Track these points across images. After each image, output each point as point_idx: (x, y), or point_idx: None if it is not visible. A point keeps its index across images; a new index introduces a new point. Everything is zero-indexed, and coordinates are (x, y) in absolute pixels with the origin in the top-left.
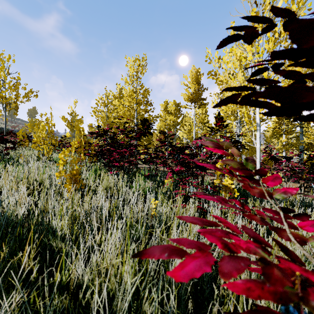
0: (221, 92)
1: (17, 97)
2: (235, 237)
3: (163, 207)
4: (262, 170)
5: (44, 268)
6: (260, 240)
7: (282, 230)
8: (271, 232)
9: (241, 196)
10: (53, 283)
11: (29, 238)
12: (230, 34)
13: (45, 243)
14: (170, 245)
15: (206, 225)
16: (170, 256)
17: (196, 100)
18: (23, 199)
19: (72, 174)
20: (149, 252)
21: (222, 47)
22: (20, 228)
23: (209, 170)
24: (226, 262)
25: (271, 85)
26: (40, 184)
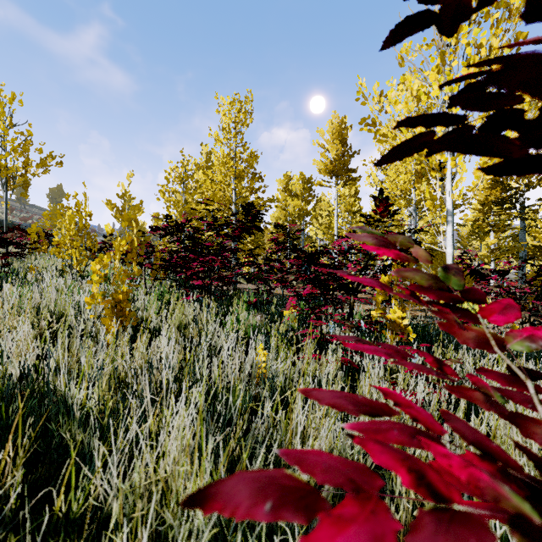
0: None
1: (27, 167)
2: (436, 447)
3: (280, 361)
4: (476, 292)
5: (47, 480)
6: (490, 450)
7: (530, 420)
8: (475, 405)
9: (419, 340)
10: (66, 509)
11: (14, 424)
12: (399, 53)
13: (53, 432)
14: (279, 474)
15: (366, 414)
16: (276, 513)
17: (338, 172)
18: (23, 347)
19: (115, 301)
20: (225, 496)
21: (394, 44)
22: (4, 403)
23: (362, 294)
24: (429, 538)
25: (501, 109)
26: (60, 319)
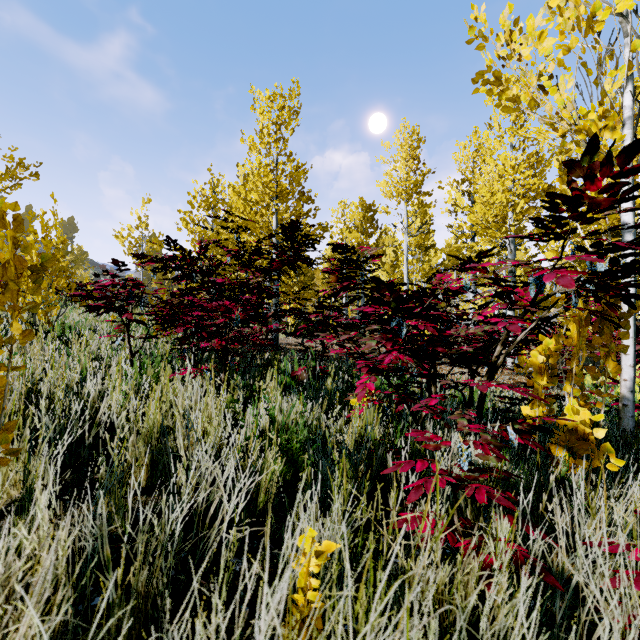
0: (464, 178)
1: None
2: None
3: None
4: None
5: None
6: None
7: None
8: None
9: None
10: None
11: None
12: None
13: None
14: None
15: None
16: None
17: (409, 195)
18: None
19: None
20: None
21: None
22: None
23: None
24: None
25: None
26: None
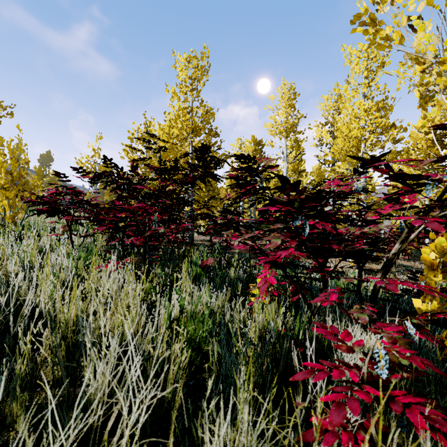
0: (327, 121)
1: None
2: None
3: None
4: None
5: None
6: None
7: None
8: None
9: None
10: None
11: None
12: None
13: None
14: None
15: None
16: None
17: (288, 133)
18: None
19: None
20: None
21: None
22: None
23: None
24: None
25: None
26: None
